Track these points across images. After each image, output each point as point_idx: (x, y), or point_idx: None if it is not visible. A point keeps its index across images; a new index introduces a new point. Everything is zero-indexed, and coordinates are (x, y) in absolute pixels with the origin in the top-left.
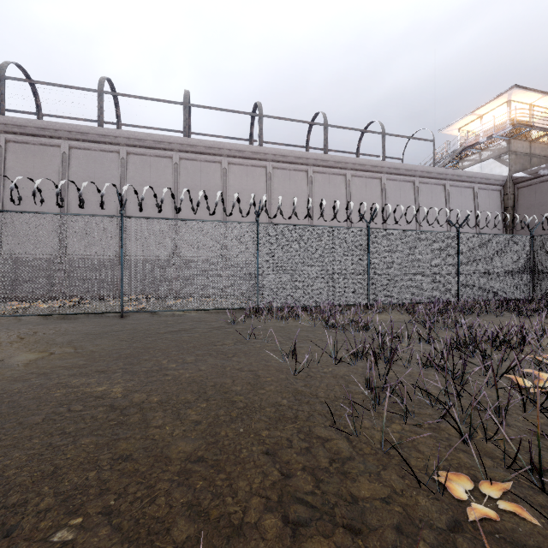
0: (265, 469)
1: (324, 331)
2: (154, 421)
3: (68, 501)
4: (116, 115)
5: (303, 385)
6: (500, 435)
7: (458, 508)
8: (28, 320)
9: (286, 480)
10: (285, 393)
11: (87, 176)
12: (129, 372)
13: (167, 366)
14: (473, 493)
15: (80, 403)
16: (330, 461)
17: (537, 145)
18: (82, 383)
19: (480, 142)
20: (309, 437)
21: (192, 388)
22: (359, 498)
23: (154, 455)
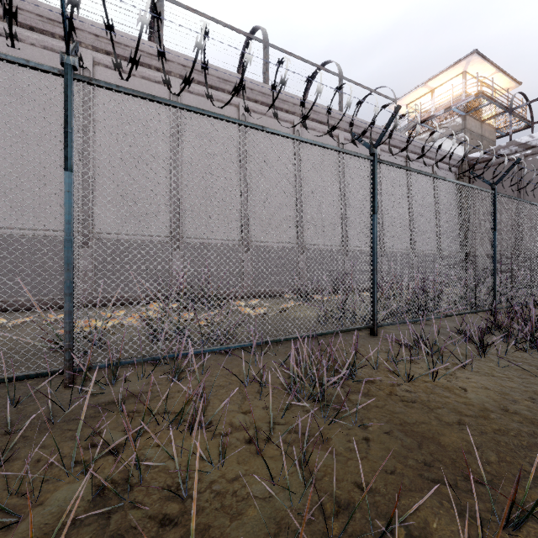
0: None
1: None
2: None
3: None
4: None
5: None
6: None
7: None
8: None
9: None
10: None
11: None
12: None
13: None
14: None
15: None
16: None
17: (486, 128)
18: None
19: (436, 115)
20: None
21: None
22: None
23: None
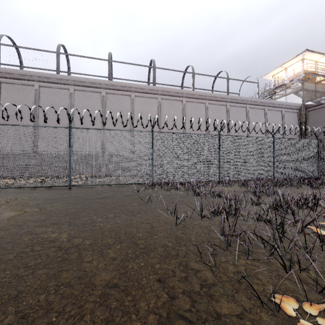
0: (158, 293)
1: (193, 198)
2: (86, 258)
3: (24, 318)
4: (68, 67)
5: (181, 233)
6: (310, 267)
7: (289, 322)
8: (13, 191)
9: (172, 301)
10: (170, 238)
11: (50, 104)
12: (72, 224)
13: (96, 220)
14: (298, 310)
15: (40, 245)
16: (200, 287)
17: (319, 86)
18: (42, 231)
19: (285, 84)
20: (186, 269)
21: (111, 235)
22: (221, 315)
23: (85, 283)
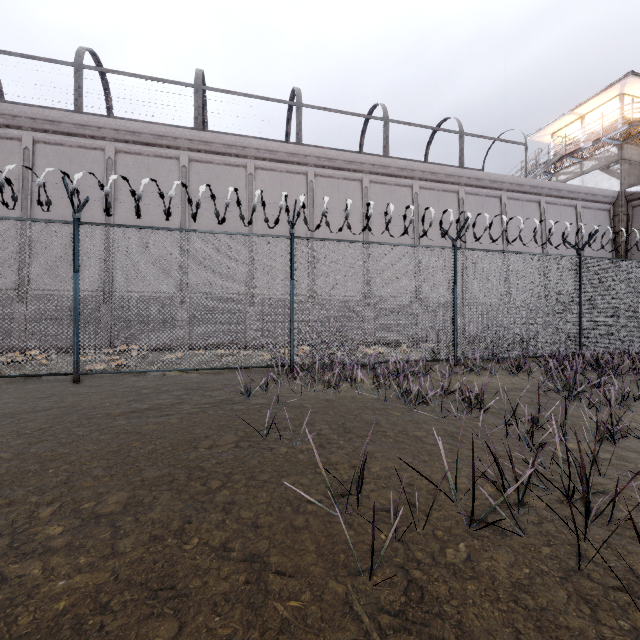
0: None
1: (404, 411)
2: None
3: None
4: (107, 104)
5: None
6: None
7: None
8: None
9: None
10: None
11: (60, 182)
12: None
13: (35, 536)
14: None
15: None
16: None
17: None
18: None
19: (584, 148)
20: None
21: None
22: None
23: None
